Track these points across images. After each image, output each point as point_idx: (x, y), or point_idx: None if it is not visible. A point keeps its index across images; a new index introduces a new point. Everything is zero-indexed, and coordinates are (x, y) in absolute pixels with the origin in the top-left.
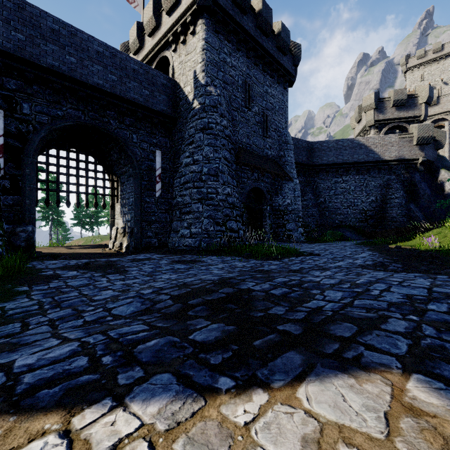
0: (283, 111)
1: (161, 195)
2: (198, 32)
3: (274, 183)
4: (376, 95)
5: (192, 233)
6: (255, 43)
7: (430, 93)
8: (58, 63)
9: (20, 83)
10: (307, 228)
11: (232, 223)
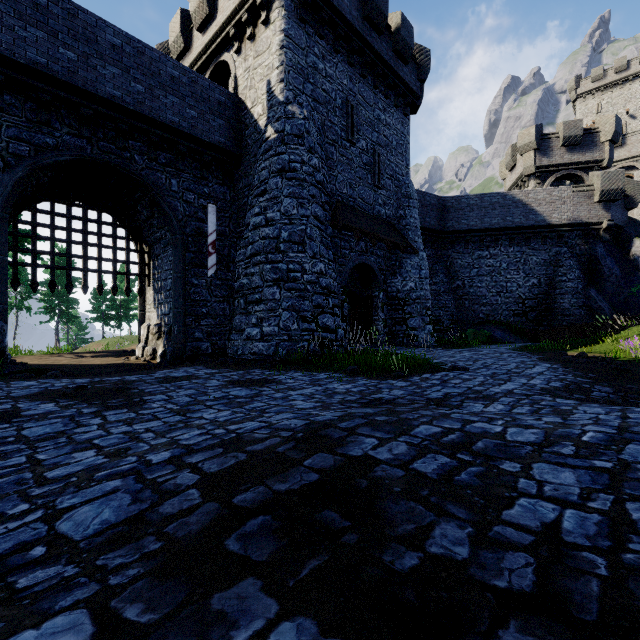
0: (402, 149)
1: (216, 275)
2: (274, 21)
3: (390, 257)
4: (538, 130)
5: (264, 334)
6: (362, 43)
7: (617, 127)
8: (45, 59)
9: None
10: (438, 325)
11: (326, 319)
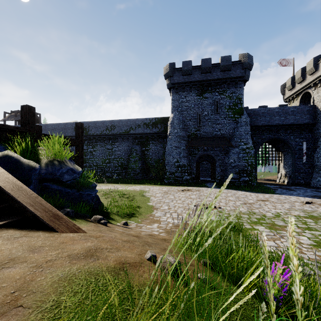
0: None
1: (305, 160)
2: None
3: None
4: None
5: None
6: None
7: None
8: (263, 122)
9: (253, 132)
10: None
11: None
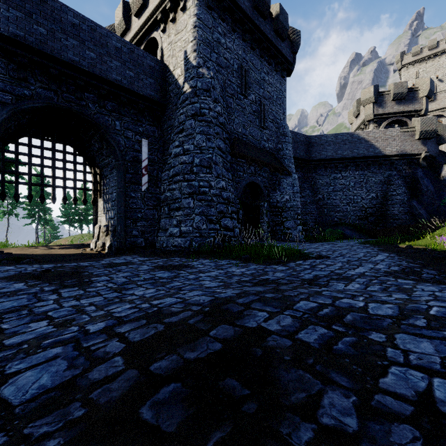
0: (280, 101)
1: (148, 190)
2: (189, 8)
3: (272, 177)
4: (375, 89)
5: (182, 232)
6: (252, 25)
7: (431, 87)
8: (23, 33)
9: None
10: (305, 226)
11: (227, 221)
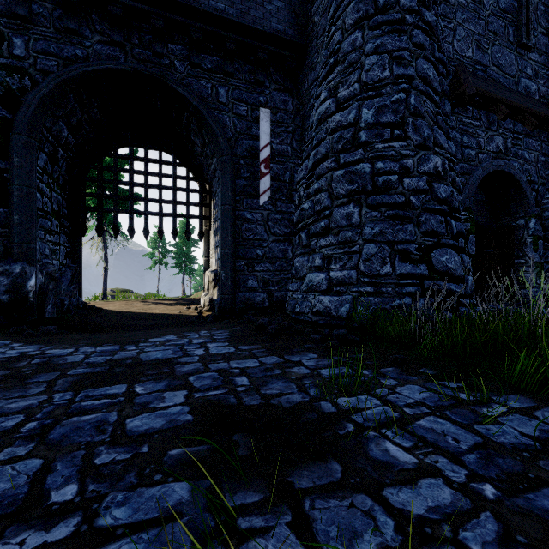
0: None
1: (275, 207)
2: None
3: (545, 162)
4: None
5: (332, 282)
6: None
7: None
8: None
9: (8, 0)
10: None
11: (447, 256)
